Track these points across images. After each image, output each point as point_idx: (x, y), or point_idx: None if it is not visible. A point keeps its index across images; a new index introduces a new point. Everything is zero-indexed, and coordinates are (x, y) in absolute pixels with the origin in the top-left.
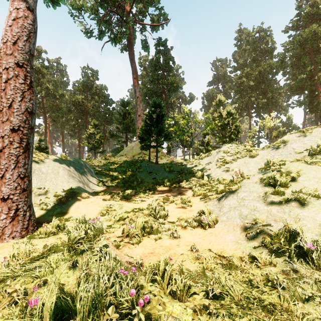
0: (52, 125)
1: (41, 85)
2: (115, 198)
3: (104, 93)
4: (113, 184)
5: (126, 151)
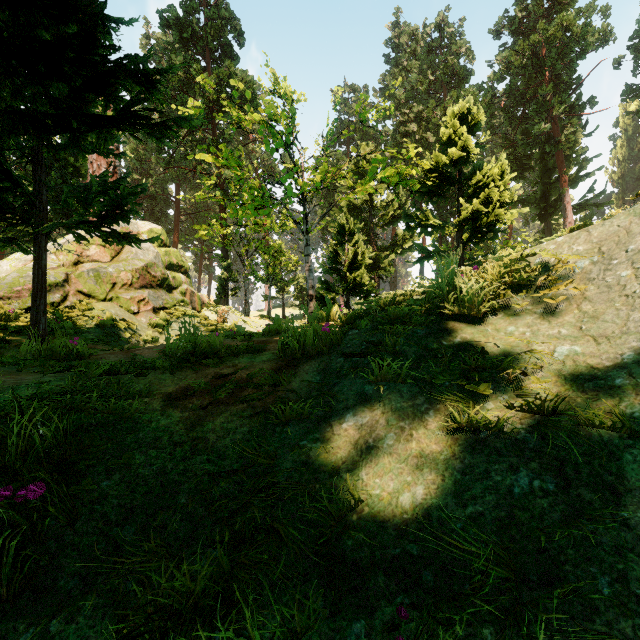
0: None
1: None
2: None
3: None
4: None
5: None
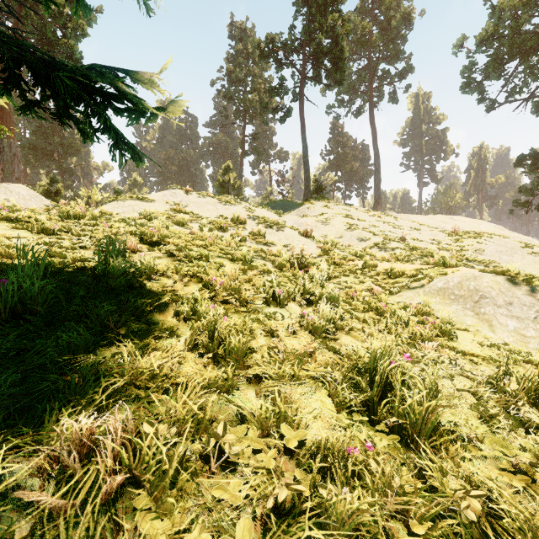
0: None
1: None
2: None
3: None
4: None
5: None
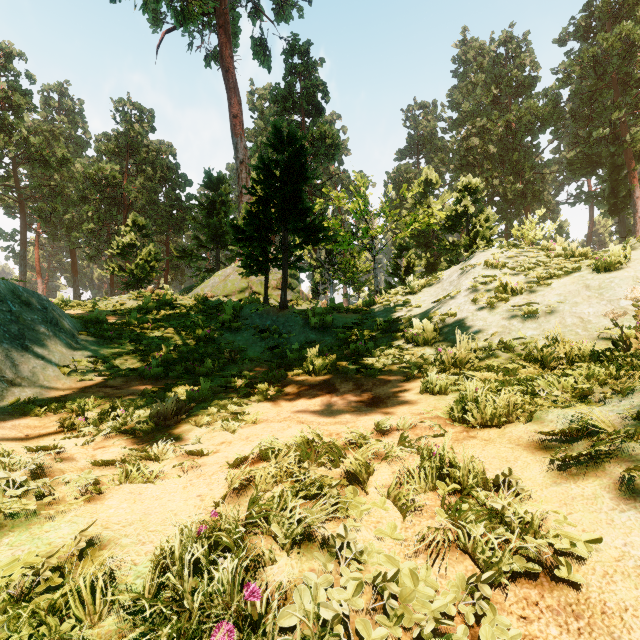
0: (46, 233)
1: (11, 133)
2: (77, 431)
3: (166, 159)
4: (127, 369)
5: (209, 286)
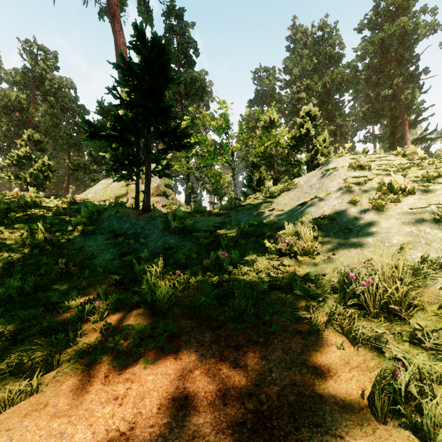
0: None
1: None
2: None
3: (66, 91)
4: None
5: (92, 192)
